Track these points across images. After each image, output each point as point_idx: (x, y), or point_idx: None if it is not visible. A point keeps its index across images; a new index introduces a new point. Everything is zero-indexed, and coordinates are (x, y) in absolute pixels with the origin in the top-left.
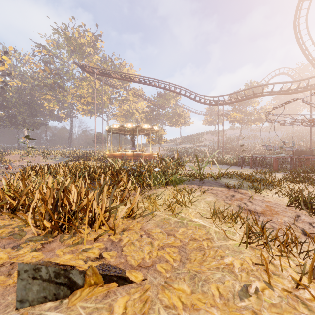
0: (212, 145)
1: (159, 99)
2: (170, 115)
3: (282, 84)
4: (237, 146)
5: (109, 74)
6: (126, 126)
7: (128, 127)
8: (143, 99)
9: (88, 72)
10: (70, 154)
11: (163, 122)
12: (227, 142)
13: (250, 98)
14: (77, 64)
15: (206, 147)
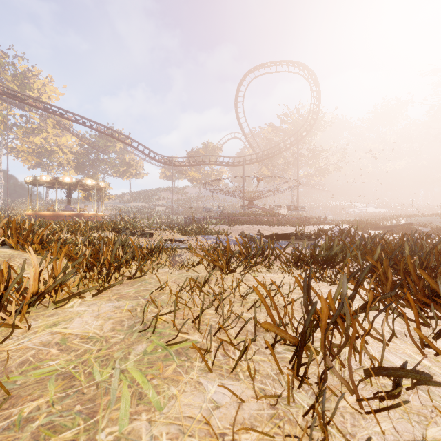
0: (170, 206)
1: (99, 139)
2: (115, 163)
3: (223, 158)
4: (196, 207)
5: (22, 98)
6: (63, 179)
7: (66, 181)
8: (73, 134)
9: None
10: None
11: (104, 171)
12: (187, 202)
13: (201, 164)
14: None
15: (163, 208)
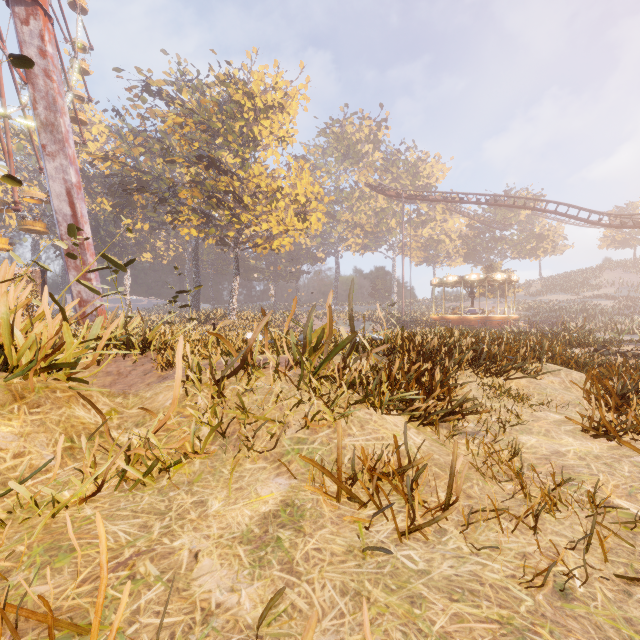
0: (626, 296)
1: (496, 211)
2: (519, 240)
3: None
4: None
5: (424, 196)
6: (469, 278)
7: (472, 279)
8: (463, 215)
9: (389, 195)
10: (367, 317)
11: (502, 254)
12: None
13: None
14: (373, 187)
15: (610, 301)
